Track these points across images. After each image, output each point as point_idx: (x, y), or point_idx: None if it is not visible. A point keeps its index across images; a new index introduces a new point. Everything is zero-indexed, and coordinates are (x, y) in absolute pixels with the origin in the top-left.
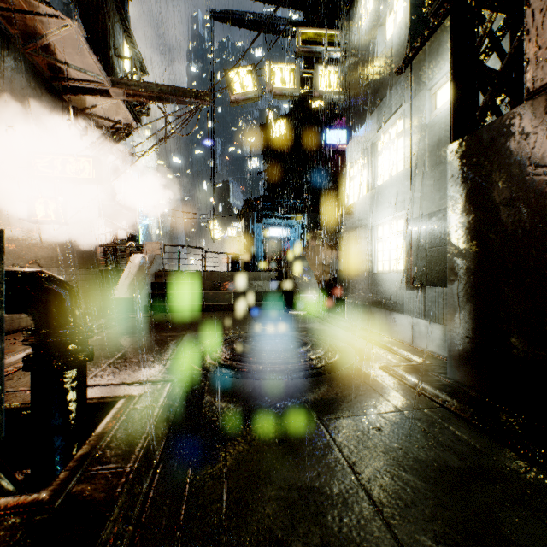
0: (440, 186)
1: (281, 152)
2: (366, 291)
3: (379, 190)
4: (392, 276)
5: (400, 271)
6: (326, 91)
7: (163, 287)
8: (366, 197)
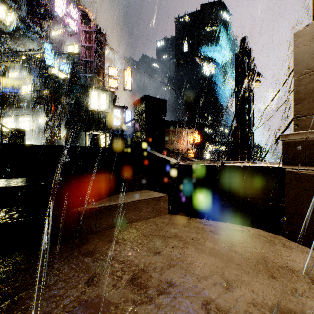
0: (40, 138)
1: None
2: None
3: None
4: None
5: None
6: None
7: None
8: None
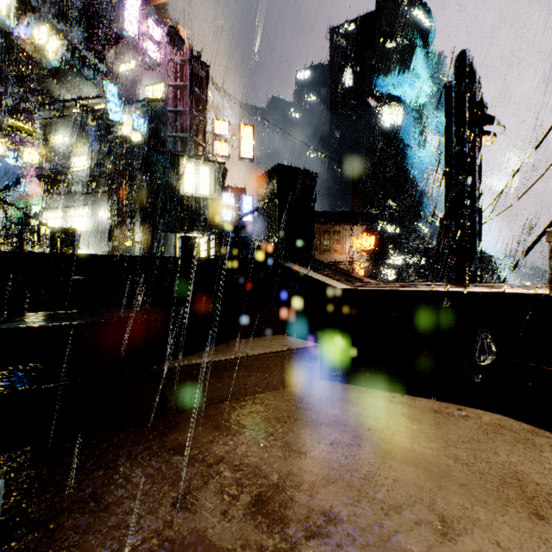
0: (101, 244)
1: None
2: None
3: None
4: None
5: None
6: (27, 163)
7: None
8: None
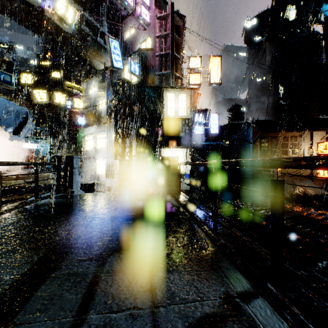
0: (113, 156)
1: (26, 93)
2: (93, 180)
3: (98, 150)
4: (102, 175)
5: (104, 174)
6: (77, 107)
7: (4, 184)
8: (93, 150)
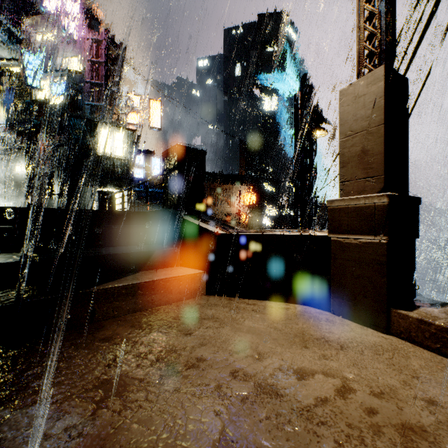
0: (18, 195)
1: None
2: None
3: None
4: None
5: None
6: None
7: None
8: None
